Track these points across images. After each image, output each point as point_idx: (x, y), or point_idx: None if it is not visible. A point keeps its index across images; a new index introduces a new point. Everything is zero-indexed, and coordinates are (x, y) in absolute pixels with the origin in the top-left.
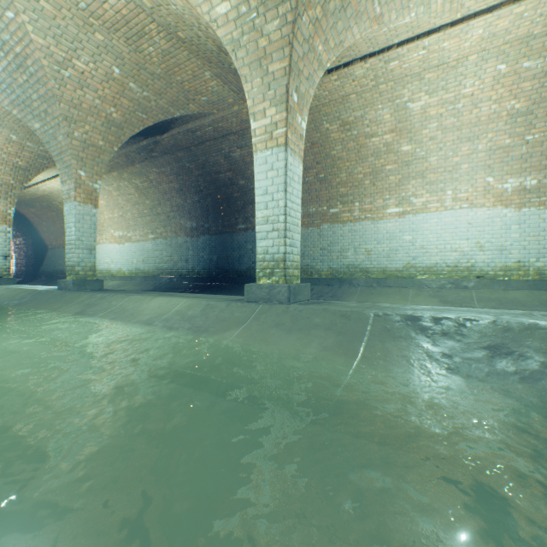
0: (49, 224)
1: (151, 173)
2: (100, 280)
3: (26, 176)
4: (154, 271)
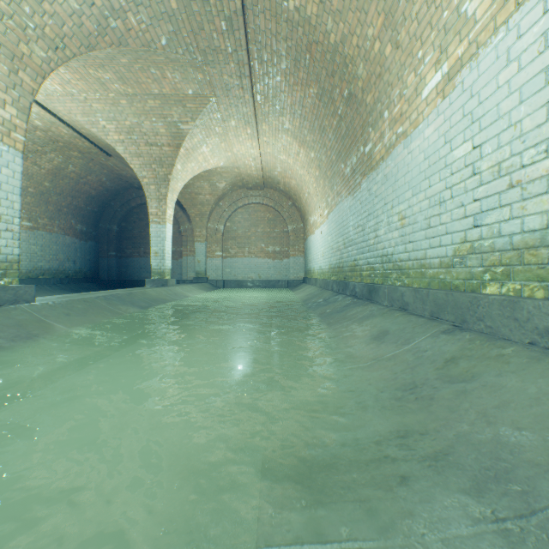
0: None
1: None
2: None
3: None
4: None
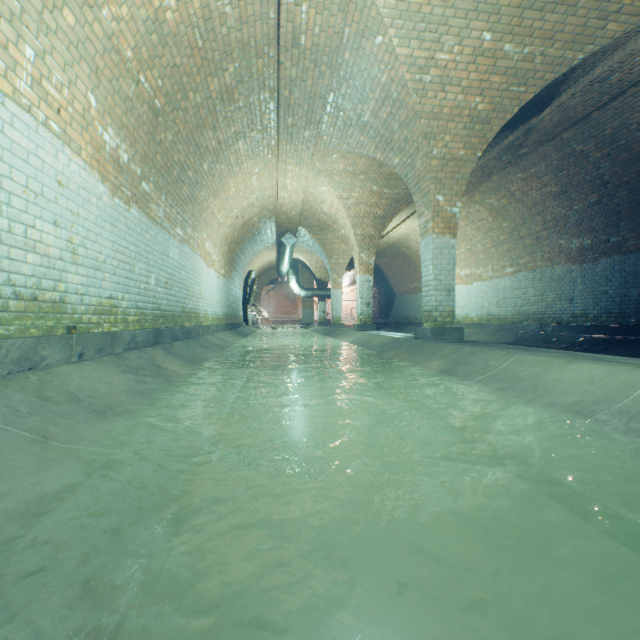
0: (395, 271)
1: (512, 183)
2: (458, 329)
3: (382, 224)
4: (512, 317)
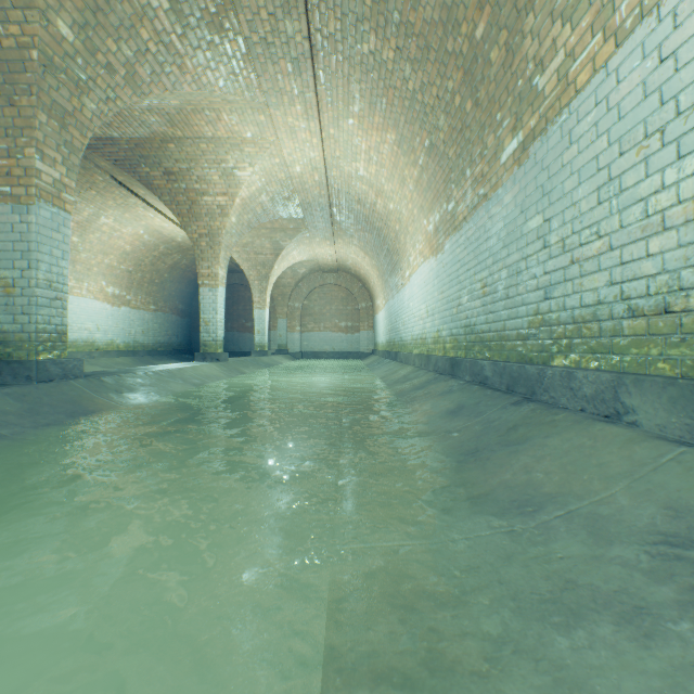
0: None
1: None
2: None
3: None
4: None
